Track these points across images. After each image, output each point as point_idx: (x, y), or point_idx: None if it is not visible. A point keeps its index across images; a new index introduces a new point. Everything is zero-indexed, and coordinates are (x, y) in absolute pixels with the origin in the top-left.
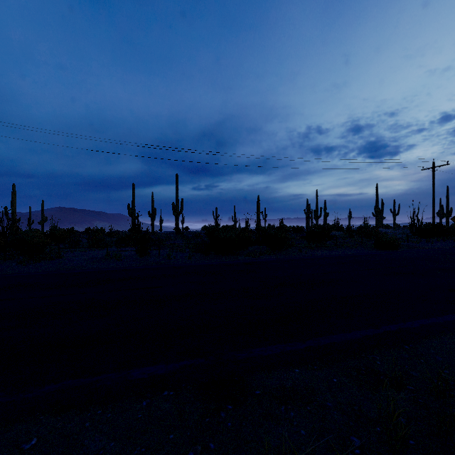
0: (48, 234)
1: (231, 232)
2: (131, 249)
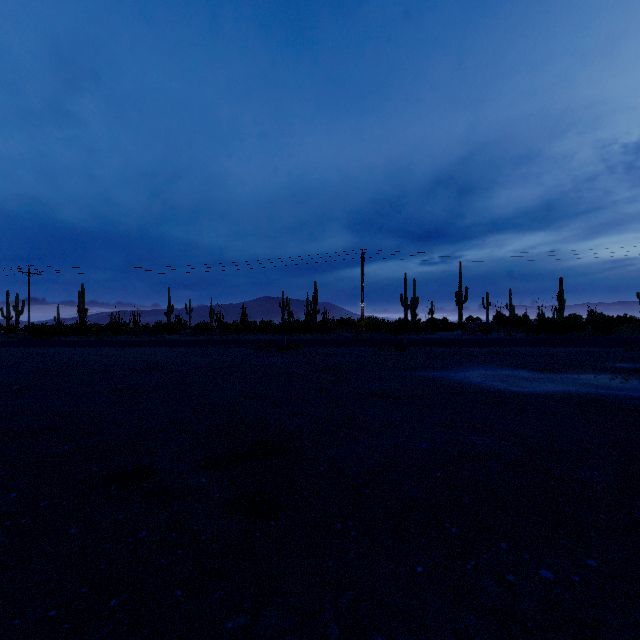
0: (368, 322)
1: (558, 318)
2: (459, 332)
